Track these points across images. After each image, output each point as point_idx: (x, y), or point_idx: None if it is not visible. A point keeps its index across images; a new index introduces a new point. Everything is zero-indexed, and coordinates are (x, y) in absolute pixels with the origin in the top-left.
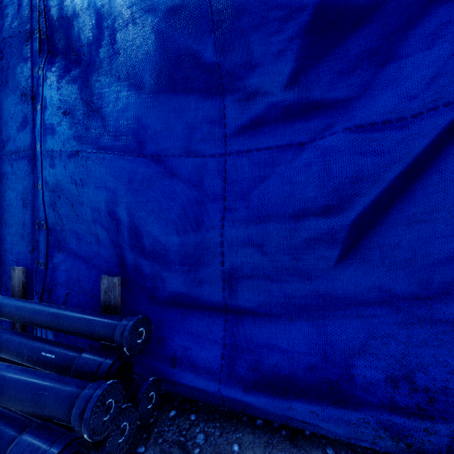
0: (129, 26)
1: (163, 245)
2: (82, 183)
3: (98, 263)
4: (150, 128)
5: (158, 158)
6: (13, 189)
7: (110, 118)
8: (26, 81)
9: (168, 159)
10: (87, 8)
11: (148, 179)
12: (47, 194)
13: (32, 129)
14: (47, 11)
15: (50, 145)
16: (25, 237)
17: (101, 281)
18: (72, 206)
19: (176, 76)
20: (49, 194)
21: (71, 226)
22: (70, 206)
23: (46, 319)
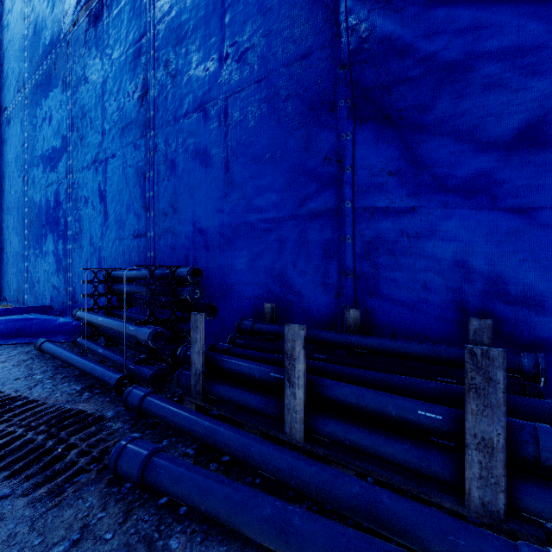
0: (487, 92)
1: (541, 292)
2: (417, 236)
3: (425, 308)
4: (505, 182)
5: (521, 210)
6: (312, 242)
7: (444, 175)
8: (328, 147)
9: (536, 211)
10: (419, 78)
11: (515, 231)
12: (361, 245)
13: (336, 189)
14: (353, 83)
15: (368, 202)
16: (327, 284)
17: (469, 322)
18: (393, 256)
19: (550, 132)
20: (363, 246)
21: (388, 274)
22: (391, 256)
23: (422, 352)
